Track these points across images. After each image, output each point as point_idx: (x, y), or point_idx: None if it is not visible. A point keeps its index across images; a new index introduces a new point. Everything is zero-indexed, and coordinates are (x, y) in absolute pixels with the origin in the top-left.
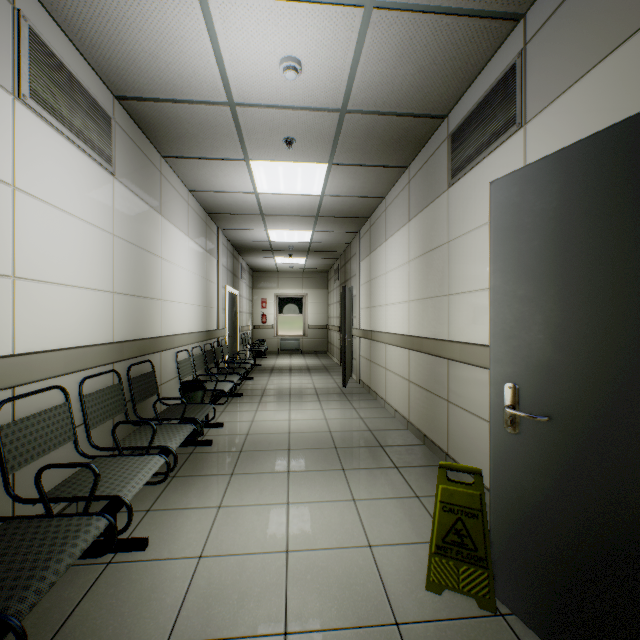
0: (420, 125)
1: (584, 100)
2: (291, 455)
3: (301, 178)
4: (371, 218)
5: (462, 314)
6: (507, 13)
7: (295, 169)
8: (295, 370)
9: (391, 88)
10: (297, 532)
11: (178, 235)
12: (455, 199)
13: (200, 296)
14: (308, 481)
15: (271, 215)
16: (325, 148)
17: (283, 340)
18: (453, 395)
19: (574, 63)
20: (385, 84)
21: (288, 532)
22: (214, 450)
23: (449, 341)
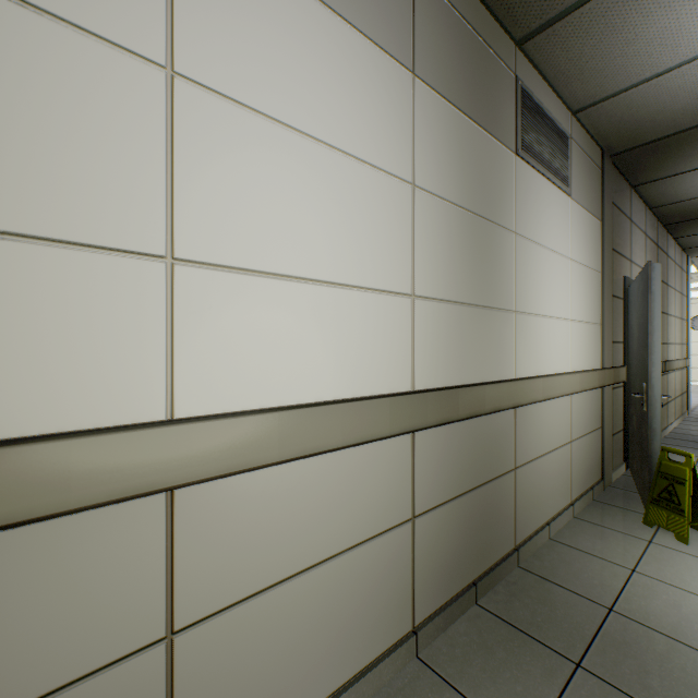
0: (540, 7)
1: (587, 225)
2: None
3: None
4: None
5: (532, 341)
6: (588, 106)
7: None
8: None
9: (660, 1)
10: None
11: None
12: (525, 184)
13: None
14: None
15: None
16: None
17: None
18: (522, 453)
19: (585, 197)
20: None
21: None
22: None
23: (531, 378)
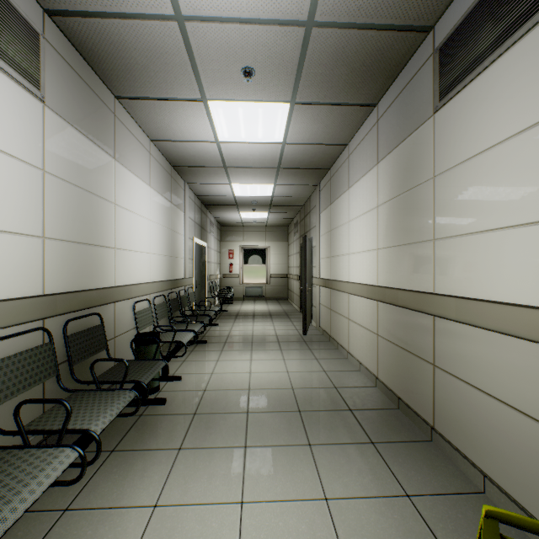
0: (398, 43)
1: None
2: (249, 421)
3: (262, 122)
4: (332, 169)
5: (457, 262)
6: None
7: (255, 111)
8: (258, 316)
9: None
10: None
11: (137, 183)
12: (445, 123)
13: (164, 246)
14: (268, 463)
15: (234, 167)
16: (287, 81)
17: (248, 287)
18: (442, 359)
19: None
20: None
21: None
22: (166, 411)
23: (438, 294)
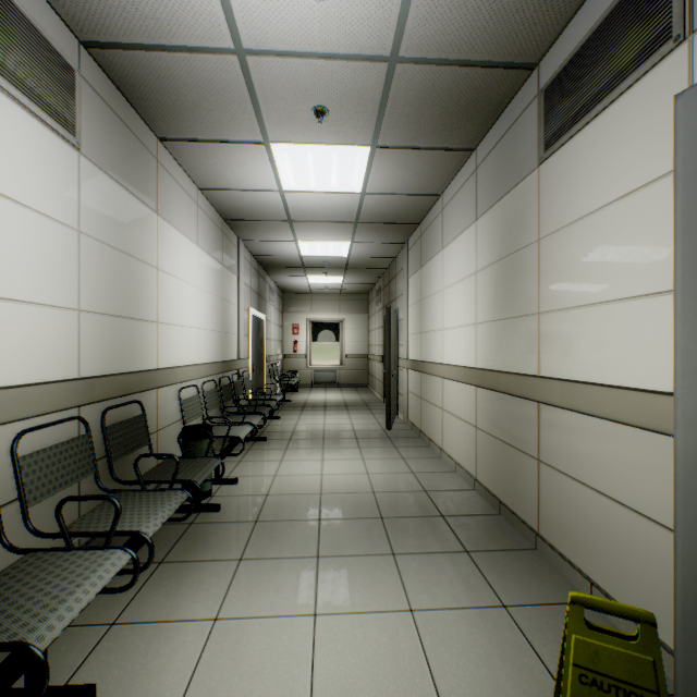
0: (498, 81)
1: None
2: (322, 529)
3: (336, 168)
4: (422, 224)
5: (563, 339)
6: None
7: (329, 155)
8: (330, 407)
9: (463, 16)
10: (327, 674)
11: (183, 242)
12: (551, 178)
13: (214, 319)
14: (345, 574)
15: (301, 221)
16: (367, 122)
17: (317, 371)
18: (547, 453)
19: None
20: (455, 9)
21: (313, 674)
22: (221, 519)
23: (542, 377)
